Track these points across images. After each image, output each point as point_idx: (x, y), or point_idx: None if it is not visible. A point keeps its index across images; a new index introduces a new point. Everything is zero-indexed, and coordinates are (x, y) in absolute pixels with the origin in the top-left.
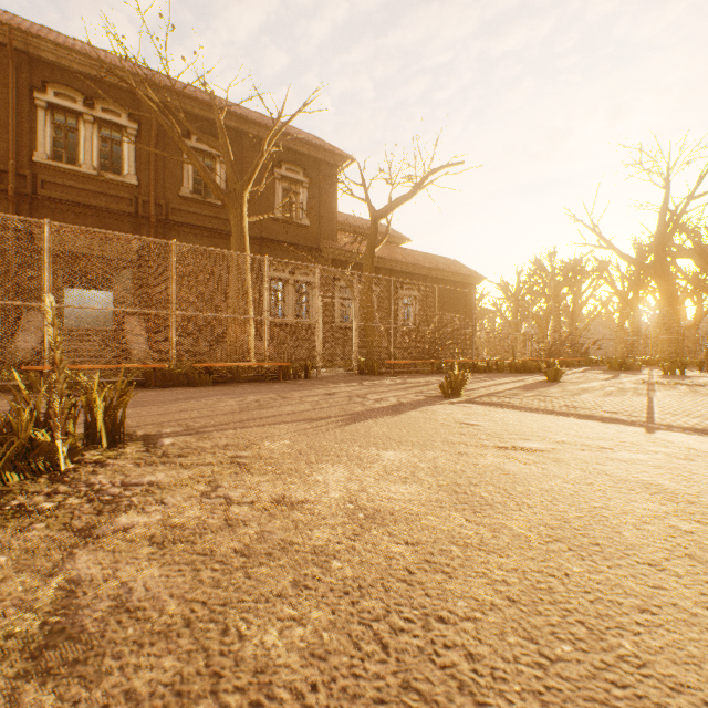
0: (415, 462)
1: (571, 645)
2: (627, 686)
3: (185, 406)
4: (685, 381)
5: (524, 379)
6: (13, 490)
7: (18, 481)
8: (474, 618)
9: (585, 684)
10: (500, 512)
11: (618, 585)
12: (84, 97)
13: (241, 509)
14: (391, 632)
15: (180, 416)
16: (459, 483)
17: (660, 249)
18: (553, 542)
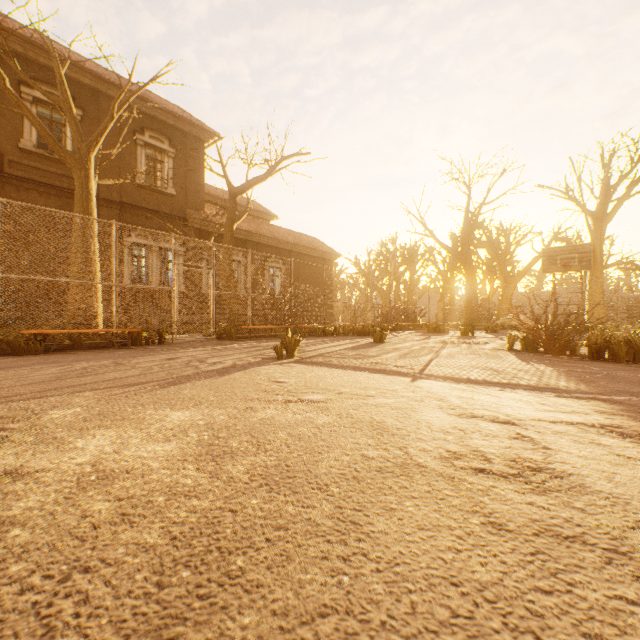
0: (197, 420)
1: (193, 570)
2: (211, 597)
3: None
4: (470, 340)
5: (359, 341)
6: None
7: None
8: (120, 563)
9: (175, 603)
10: (235, 459)
11: (280, 510)
12: None
13: None
14: (17, 593)
15: None
16: (220, 436)
17: (465, 240)
18: (258, 480)
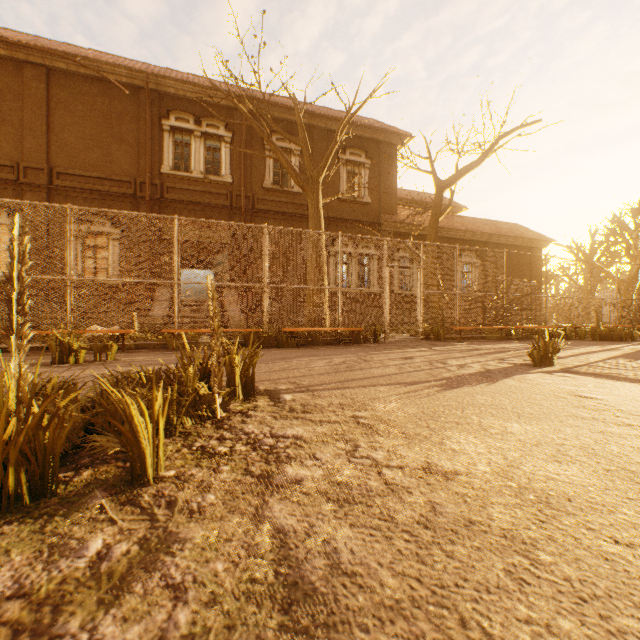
0: (553, 438)
1: None
2: None
3: (284, 365)
4: None
5: (618, 348)
6: (191, 432)
7: (191, 425)
8: None
9: None
10: None
11: None
12: (194, 118)
13: (394, 473)
14: None
15: (286, 374)
16: (632, 471)
17: None
18: None
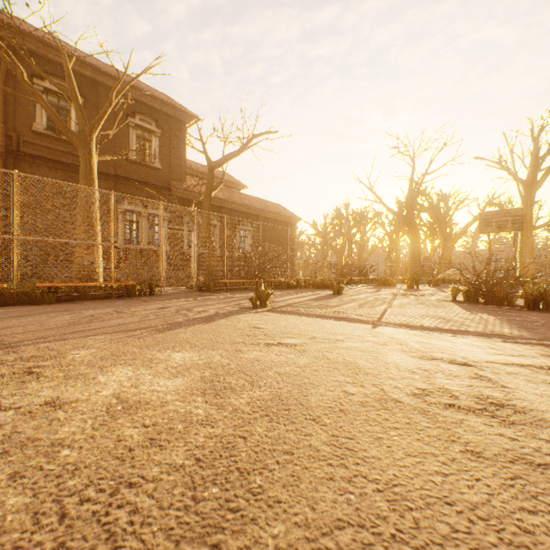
0: (196, 360)
1: (220, 487)
2: (240, 510)
3: (13, 323)
4: (416, 292)
5: (319, 293)
6: None
7: None
8: (158, 480)
9: (211, 515)
10: (235, 393)
11: (283, 437)
12: None
13: (4, 414)
14: (77, 503)
15: (1, 332)
16: (219, 374)
17: (410, 206)
18: (259, 412)
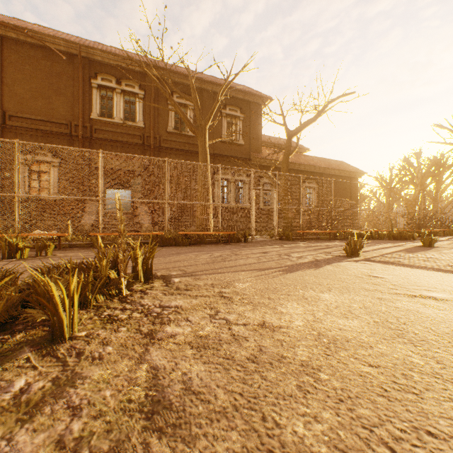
0: (347, 303)
1: None
2: None
3: (178, 258)
4: None
5: (403, 245)
6: (102, 306)
7: (103, 300)
8: None
9: None
10: (437, 348)
11: None
12: (116, 79)
13: (239, 328)
14: (392, 438)
15: (178, 264)
16: (391, 322)
17: None
18: None
